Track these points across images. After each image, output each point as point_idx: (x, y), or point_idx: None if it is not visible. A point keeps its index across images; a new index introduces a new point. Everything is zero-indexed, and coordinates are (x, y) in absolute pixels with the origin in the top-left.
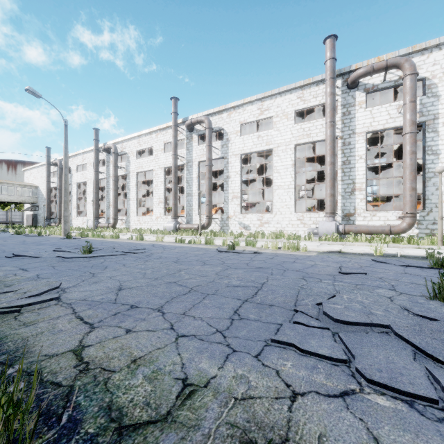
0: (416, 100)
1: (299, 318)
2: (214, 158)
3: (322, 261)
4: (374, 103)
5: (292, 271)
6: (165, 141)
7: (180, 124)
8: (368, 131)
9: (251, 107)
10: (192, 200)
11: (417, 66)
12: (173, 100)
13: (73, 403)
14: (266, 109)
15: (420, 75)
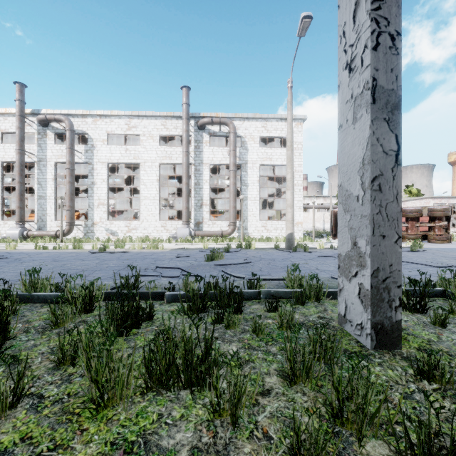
0: (236, 150)
1: (146, 270)
2: (76, 161)
3: (170, 253)
4: (219, 141)
5: (149, 259)
6: (3, 130)
7: (28, 115)
8: (211, 163)
9: (119, 121)
10: (46, 203)
11: (238, 127)
12: (17, 86)
13: (63, 289)
14: (133, 127)
15: (239, 133)
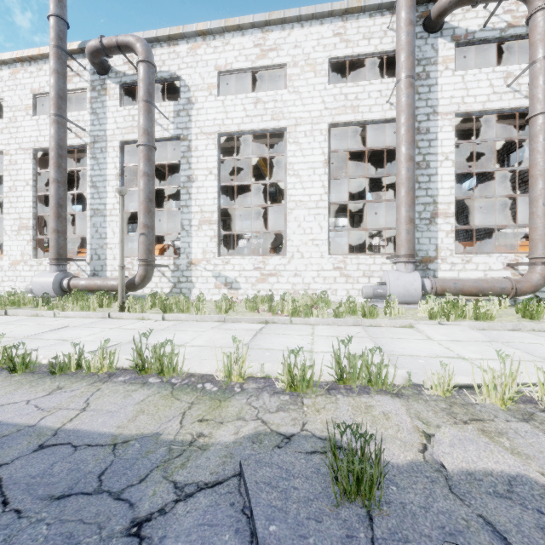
0: None
1: None
2: (157, 137)
3: None
4: None
5: None
6: (36, 90)
7: (76, 55)
8: (458, 111)
9: (241, 40)
10: (105, 224)
11: None
12: None
13: None
14: (271, 48)
15: None
